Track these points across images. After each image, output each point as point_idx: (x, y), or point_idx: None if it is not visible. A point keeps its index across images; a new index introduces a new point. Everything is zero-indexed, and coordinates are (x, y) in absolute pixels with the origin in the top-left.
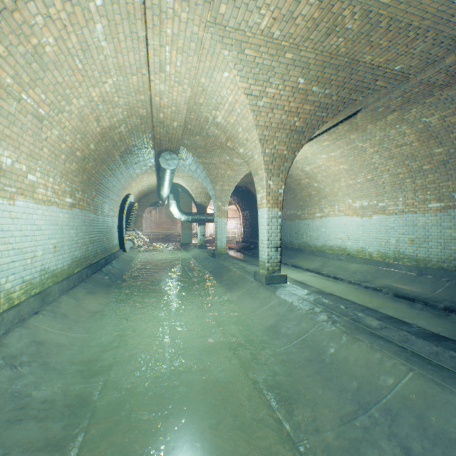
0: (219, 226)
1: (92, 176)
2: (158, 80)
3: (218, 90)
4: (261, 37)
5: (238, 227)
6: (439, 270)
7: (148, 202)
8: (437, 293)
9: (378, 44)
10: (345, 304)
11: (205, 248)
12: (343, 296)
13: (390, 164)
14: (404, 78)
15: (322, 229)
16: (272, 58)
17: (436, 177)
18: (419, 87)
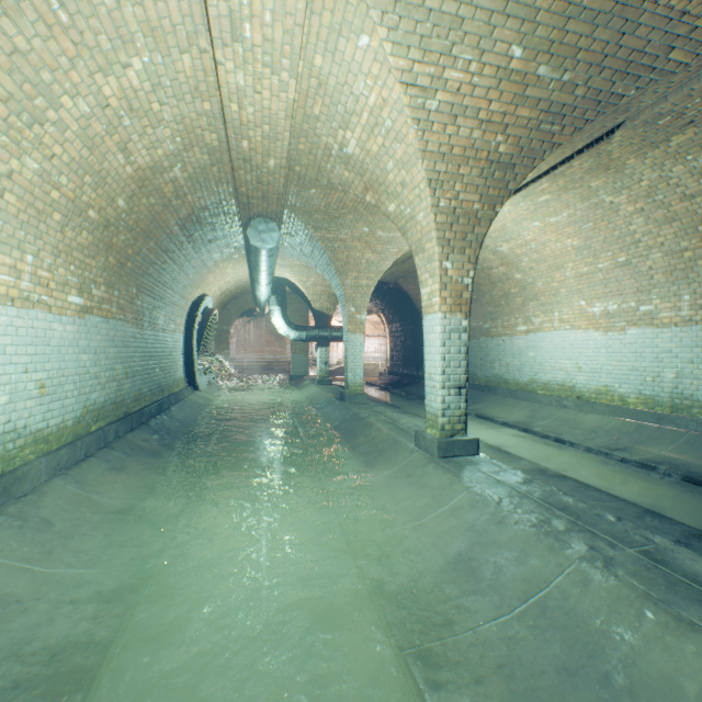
0: (352, 347)
1: (127, 259)
2: (231, 63)
3: (348, 81)
4: None
5: (382, 350)
6: None
7: (238, 310)
8: None
9: None
10: (599, 501)
11: (329, 384)
12: (583, 478)
13: (666, 232)
14: None
15: (529, 352)
16: None
17: None
18: None
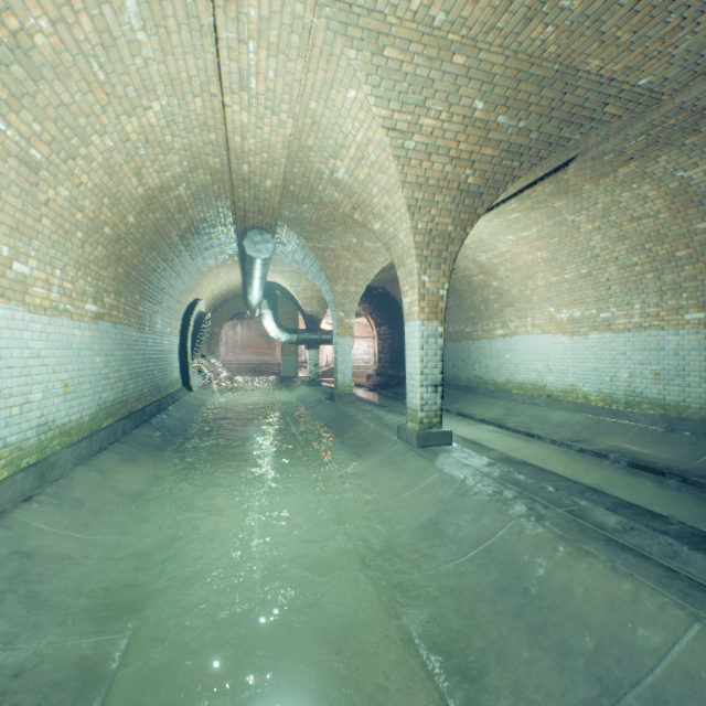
0: (341, 350)
1: (133, 269)
2: (238, 106)
3: (338, 122)
4: (412, 25)
5: (370, 352)
6: (704, 423)
7: (229, 313)
8: (701, 462)
9: (614, 38)
10: (551, 481)
11: (319, 385)
12: (544, 465)
13: (619, 249)
14: (652, 100)
15: (506, 354)
16: (431, 64)
17: (698, 269)
18: (677, 116)
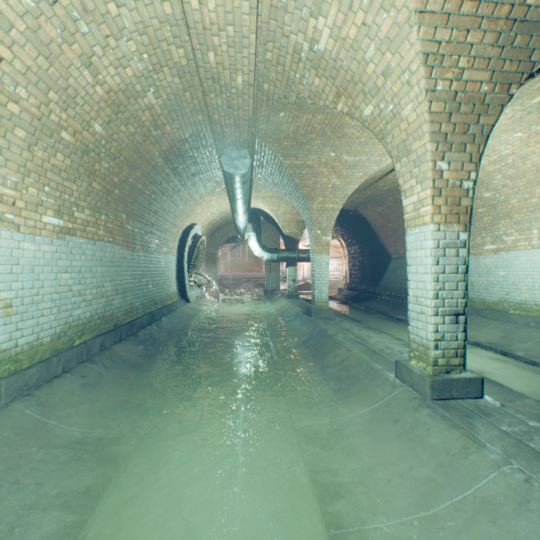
0: (318, 266)
1: (113, 187)
2: None
3: None
4: None
5: (339, 269)
6: None
7: (223, 237)
8: None
9: None
10: None
11: (296, 298)
12: None
13: None
14: None
15: (498, 271)
16: None
17: None
18: None
